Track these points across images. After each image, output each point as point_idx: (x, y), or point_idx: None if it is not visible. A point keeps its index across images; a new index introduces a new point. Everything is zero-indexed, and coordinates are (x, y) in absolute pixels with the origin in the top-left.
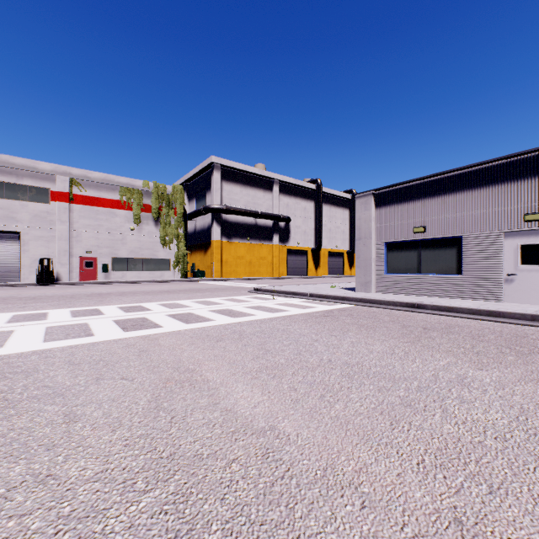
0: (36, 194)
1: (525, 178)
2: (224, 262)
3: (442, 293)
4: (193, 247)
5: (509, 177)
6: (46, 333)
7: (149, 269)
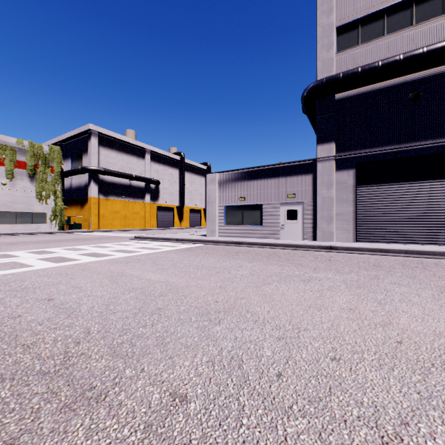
0: None
1: (289, 175)
2: (101, 216)
3: (253, 236)
4: (68, 202)
5: (282, 174)
6: None
7: (23, 222)
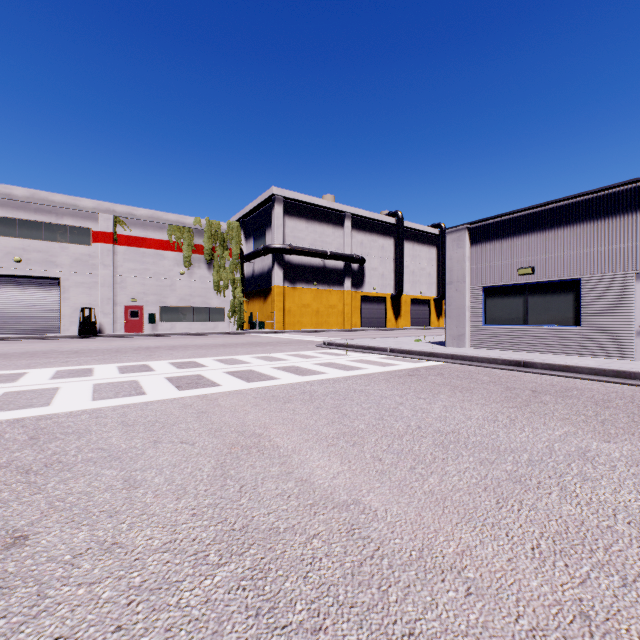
0: (77, 235)
1: None
2: (287, 311)
3: (555, 349)
4: (250, 293)
5: None
6: (94, 391)
7: (201, 320)
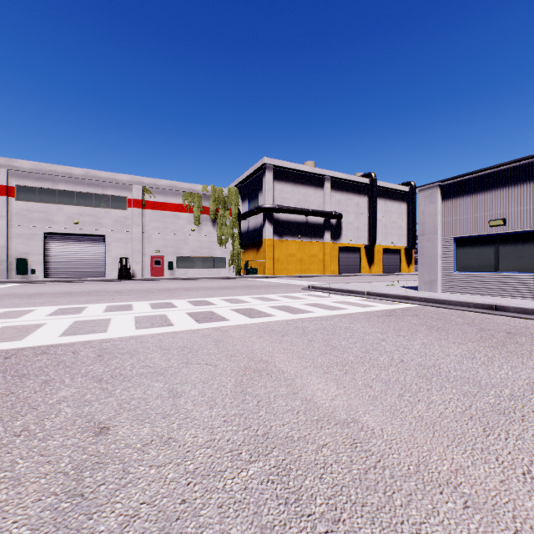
0: (117, 202)
1: None
2: (275, 260)
3: (527, 294)
4: (246, 245)
5: None
6: (136, 322)
7: (207, 267)
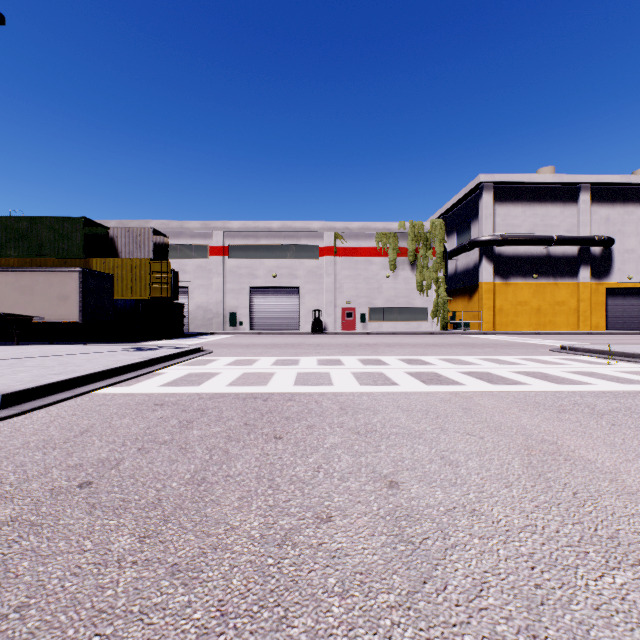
0: (309, 252)
1: None
2: (497, 310)
3: None
4: (452, 292)
5: None
6: (356, 378)
7: (404, 320)
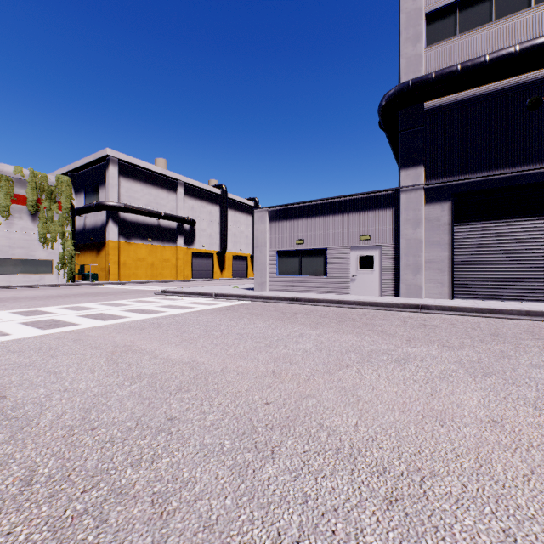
0: None
1: (361, 211)
2: (122, 264)
3: (315, 290)
4: (81, 246)
5: (353, 209)
6: None
7: (23, 272)
